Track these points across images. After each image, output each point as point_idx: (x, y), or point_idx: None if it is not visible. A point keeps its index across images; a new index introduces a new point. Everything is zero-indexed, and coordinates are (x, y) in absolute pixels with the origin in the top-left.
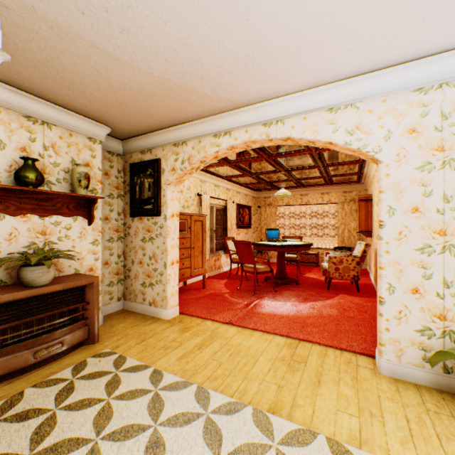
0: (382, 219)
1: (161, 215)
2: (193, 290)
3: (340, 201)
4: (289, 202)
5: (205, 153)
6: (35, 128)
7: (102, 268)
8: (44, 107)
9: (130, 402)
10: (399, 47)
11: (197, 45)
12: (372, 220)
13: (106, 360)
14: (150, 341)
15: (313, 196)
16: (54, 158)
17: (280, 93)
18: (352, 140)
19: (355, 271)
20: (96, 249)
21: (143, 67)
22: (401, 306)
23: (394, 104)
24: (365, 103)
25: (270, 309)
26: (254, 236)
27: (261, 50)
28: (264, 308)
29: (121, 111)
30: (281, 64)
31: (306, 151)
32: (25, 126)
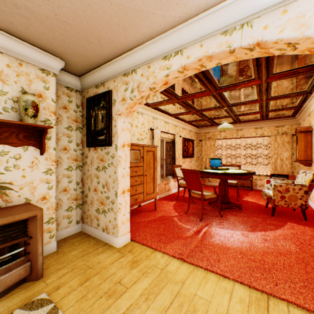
0: None
1: (112, 145)
2: (146, 212)
3: (273, 134)
4: (226, 136)
5: (154, 79)
6: None
7: (60, 194)
8: None
9: None
10: None
11: None
12: (313, 149)
13: None
14: (94, 281)
15: (247, 131)
16: (0, 86)
17: None
18: None
19: (303, 200)
20: (49, 178)
21: None
22: None
23: None
24: None
25: (220, 239)
26: (196, 164)
27: None
28: (213, 238)
29: (66, 34)
30: None
31: (255, 81)
32: None
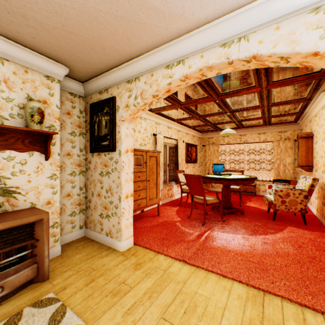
0: None
1: (116, 150)
2: (149, 217)
3: (276, 140)
4: (229, 142)
5: (157, 86)
6: None
7: (64, 199)
8: None
9: None
10: None
11: None
12: (314, 155)
13: (45, 311)
14: (99, 282)
15: (250, 136)
16: (7, 93)
17: None
18: None
19: (303, 205)
20: (54, 183)
21: None
22: None
23: None
24: None
25: (222, 243)
26: (200, 169)
27: None
28: (215, 242)
29: (72, 43)
30: None
31: (255, 88)
32: None
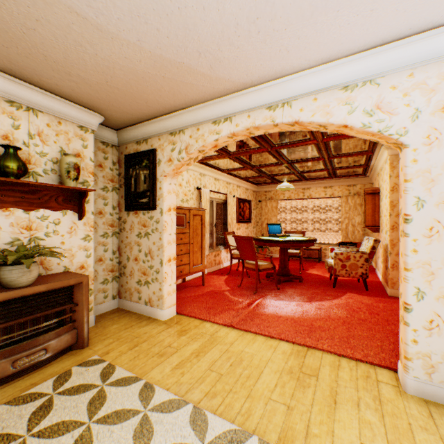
0: (409, 212)
1: (157, 208)
2: (192, 287)
3: (344, 195)
4: (291, 197)
5: (204, 142)
6: (18, 114)
7: (96, 265)
8: (28, 92)
9: (114, 427)
10: (436, 4)
11: (193, 7)
12: (380, 214)
13: (93, 370)
14: (143, 346)
15: (315, 190)
16: (40, 147)
17: (287, 71)
18: (372, 121)
19: (364, 269)
20: (87, 245)
21: (132, 39)
22: (432, 315)
23: (423, 78)
24: (388, 78)
25: (273, 309)
26: (255, 231)
27: (268, 12)
28: (266, 309)
29: (113, 96)
30: (290, 32)
31: (311, 140)
32: (7, 111)
